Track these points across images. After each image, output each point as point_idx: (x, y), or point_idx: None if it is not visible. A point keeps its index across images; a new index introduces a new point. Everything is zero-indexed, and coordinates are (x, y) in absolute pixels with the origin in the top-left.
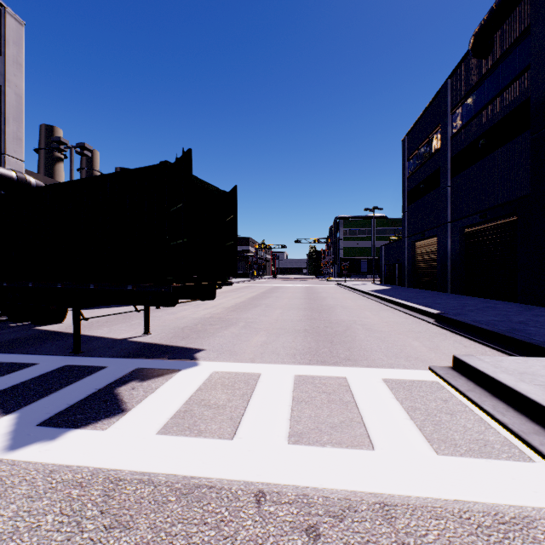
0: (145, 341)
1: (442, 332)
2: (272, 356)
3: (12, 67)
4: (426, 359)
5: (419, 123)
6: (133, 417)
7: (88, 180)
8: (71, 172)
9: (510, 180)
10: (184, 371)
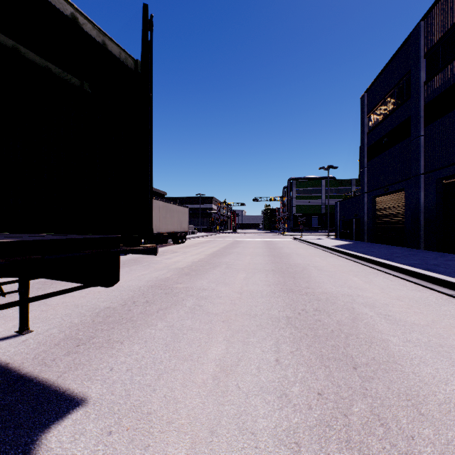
0: None
1: None
2: (240, 453)
3: None
4: None
5: (381, 77)
6: None
7: None
8: None
9: None
10: None
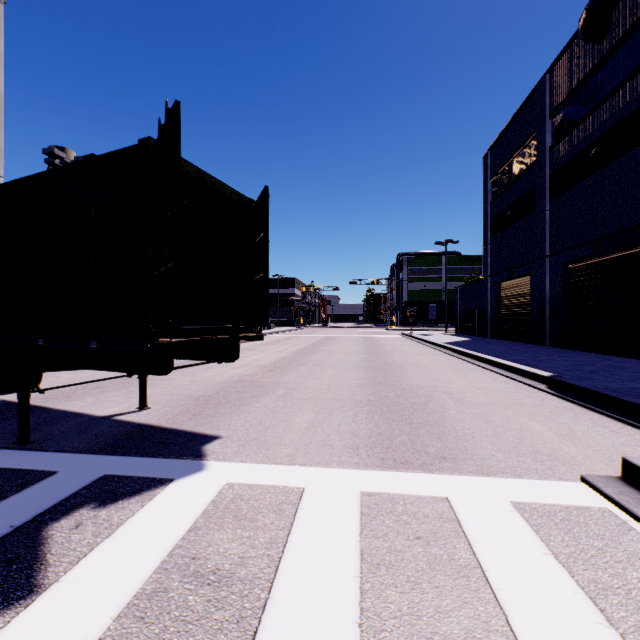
0: (136, 420)
1: (566, 406)
2: (323, 450)
3: None
4: (566, 458)
5: (506, 134)
6: (41, 614)
7: (38, 178)
8: None
9: (636, 199)
10: (177, 483)
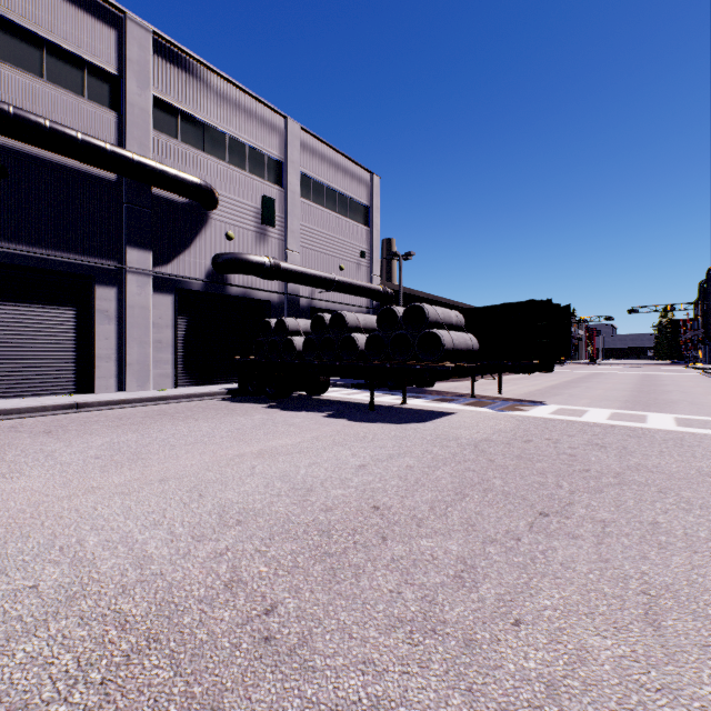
0: (502, 397)
1: None
2: (596, 406)
3: (375, 213)
4: None
5: None
6: (533, 412)
7: (480, 308)
8: (400, 276)
9: None
10: (542, 406)
